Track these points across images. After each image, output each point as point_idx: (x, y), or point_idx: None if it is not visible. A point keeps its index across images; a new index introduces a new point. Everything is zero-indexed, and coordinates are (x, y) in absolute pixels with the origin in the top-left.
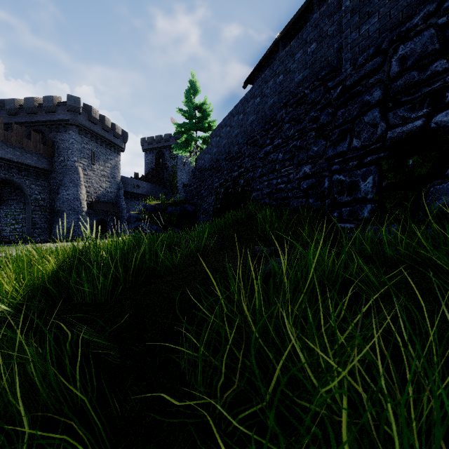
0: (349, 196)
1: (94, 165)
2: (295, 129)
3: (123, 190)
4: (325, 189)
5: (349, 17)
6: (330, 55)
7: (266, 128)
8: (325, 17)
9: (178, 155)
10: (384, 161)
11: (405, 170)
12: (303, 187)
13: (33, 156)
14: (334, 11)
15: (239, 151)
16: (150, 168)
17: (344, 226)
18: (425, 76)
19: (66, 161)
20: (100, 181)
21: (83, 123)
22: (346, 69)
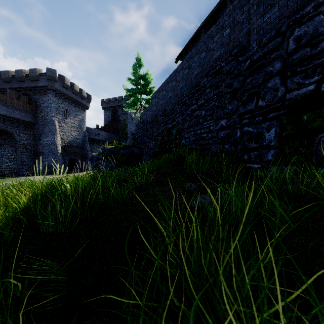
0: (256, 143)
1: (66, 119)
2: (214, 92)
3: (88, 137)
4: (237, 138)
5: (255, 8)
6: (241, 37)
7: (193, 91)
8: (237, 8)
9: (128, 112)
10: (284, 117)
11: (300, 123)
12: (220, 136)
13: (21, 113)
14: (244, 4)
15: (172, 109)
16: (107, 121)
17: (253, 166)
18: (316, 51)
19: (46, 116)
20: (71, 130)
21: (58, 89)
22: (253, 47)
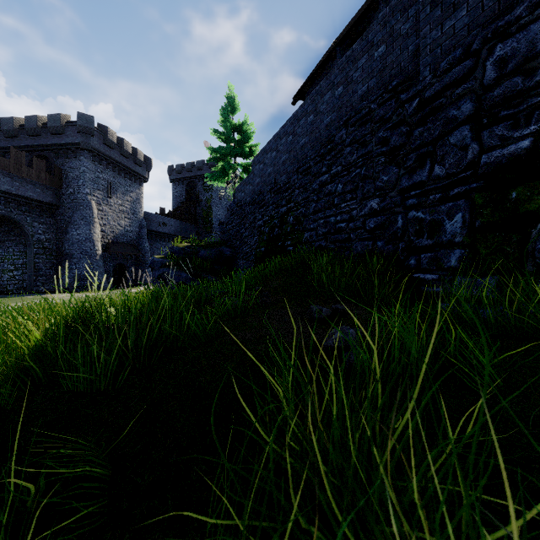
0: (430, 239)
1: (110, 198)
2: (358, 153)
3: (147, 229)
4: (398, 230)
5: (428, 10)
6: (404, 60)
7: (322, 152)
8: (396, 12)
9: (213, 186)
10: (478, 194)
11: (506, 205)
12: (369, 227)
13: (35, 188)
14: (408, 4)
15: (288, 181)
16: (179, 202)
17: (424, 278)
18: (533, 82)
19: (77, 193)
20: (118, 218)
21: (97, 148)
22: (424, 77)
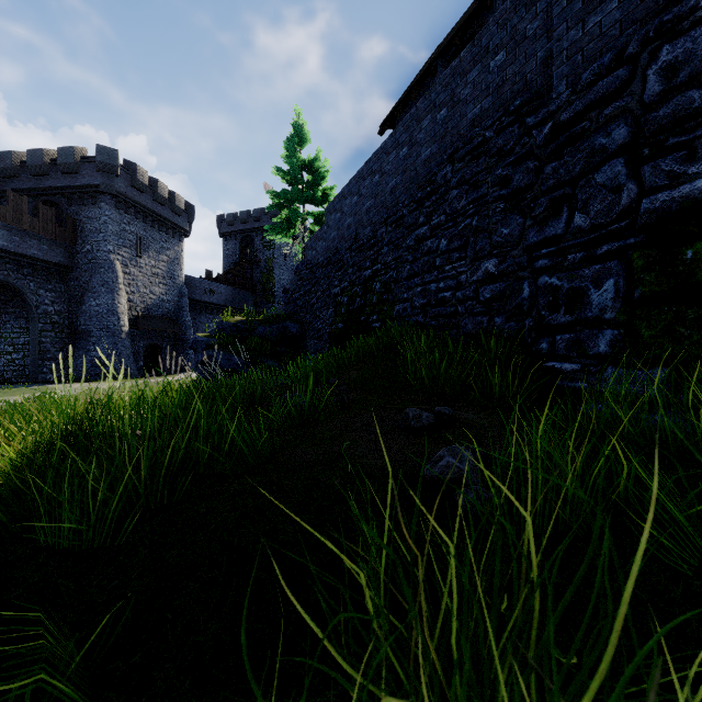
0: (570, 315)
1: (140, 258)
2: (468, 198)
3: (188, 298)
4: (523, 301)
5: (564, 3)
6: (530, 71)
7: (419, 196)
8: (520, 6)
9: (275, 242)
10: (636, 253)
11: (678, 268)
12: (484, 297)
13: (41, 244)
14: None
15: (373, 235)
16: (231, 263)
17: (561, 368)
18: None
19: (96, 251)
20: (151, 283)
21: (123, 191)
22: (559, 94)
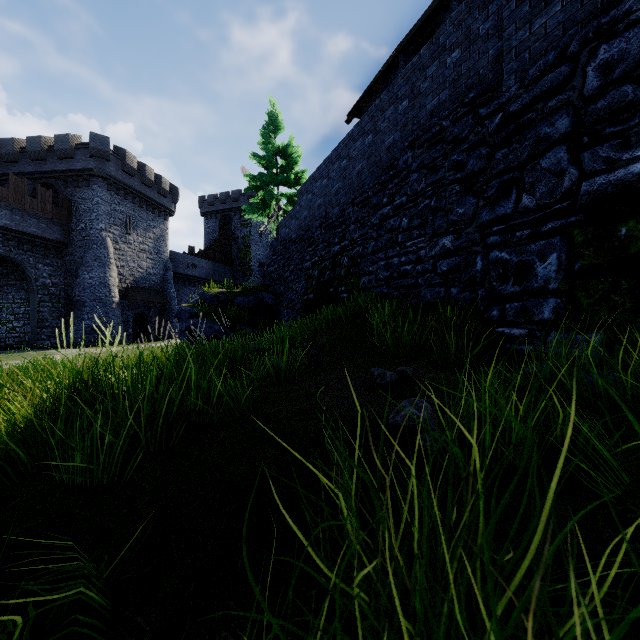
0: (518, 285)
1: (129, 235)
2: (427, 181)
3: (173, 271)
4: (476, 273)
5: (513, 6)
6: (483, 67)
7: (383, 179)
8: (474, 8)
9: (251, 221)
10: (577, 230)
11: (613, 244)
12: (441, 270)
13: (40, 222)
14: None
15: (341, 214)
16: (212, 240)
17: (510, 333)
18: None
19: (89, 229)
20: (139, 258)
21: (114, 175)
22: (508, 88)
